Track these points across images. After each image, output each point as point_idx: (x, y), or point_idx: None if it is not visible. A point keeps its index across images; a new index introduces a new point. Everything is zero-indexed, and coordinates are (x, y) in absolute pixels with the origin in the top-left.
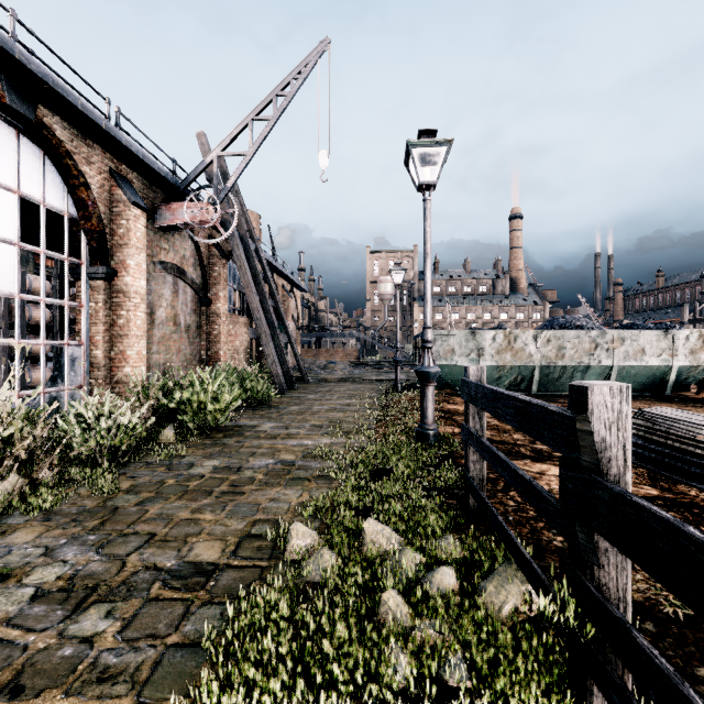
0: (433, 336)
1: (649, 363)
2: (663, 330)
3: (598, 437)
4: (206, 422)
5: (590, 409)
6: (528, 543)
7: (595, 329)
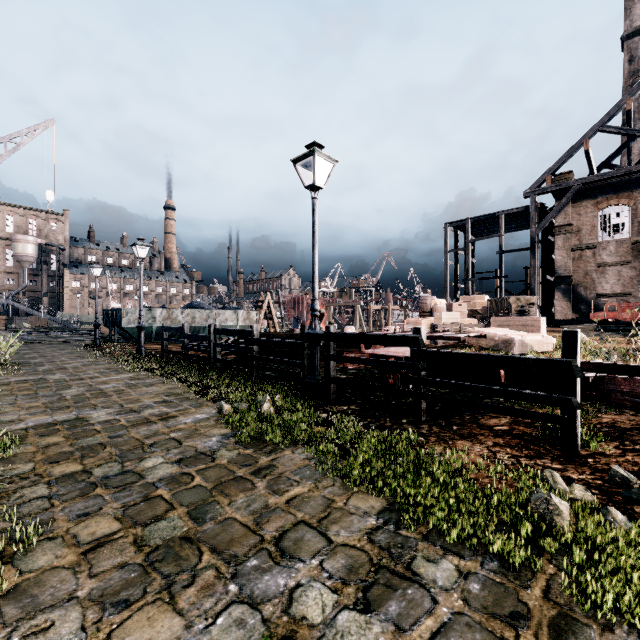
0: (127, 310)
1: (229, 324)
2: (234, 310)
3: (185, 329)
4: (2, 359)
5: (184, 326)
6: (178, 359)
7: (209, 309)
